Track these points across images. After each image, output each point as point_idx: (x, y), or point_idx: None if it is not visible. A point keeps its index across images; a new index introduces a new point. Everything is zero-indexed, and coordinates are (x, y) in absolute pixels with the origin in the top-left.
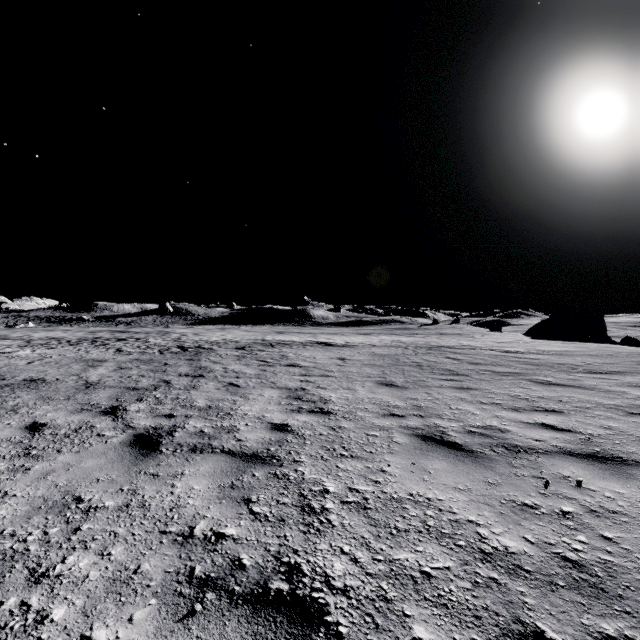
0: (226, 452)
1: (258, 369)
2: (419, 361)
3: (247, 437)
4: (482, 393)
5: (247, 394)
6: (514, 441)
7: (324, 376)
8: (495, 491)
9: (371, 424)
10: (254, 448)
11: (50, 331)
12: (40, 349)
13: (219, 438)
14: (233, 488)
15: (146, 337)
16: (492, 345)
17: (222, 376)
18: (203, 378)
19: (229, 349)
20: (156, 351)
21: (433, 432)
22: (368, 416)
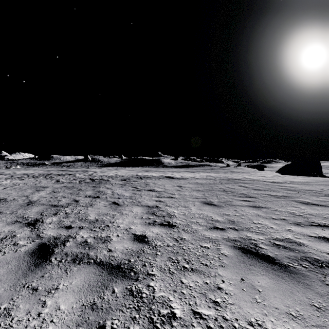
0: (97, 263)
1: (131, 193)
2: (224, 188)
3: (116, 247)
4: (270, 211)
5: (122, 210)
6: (312, 255)
7: (170, 197)
8: (327, 320)
9: (203, 236)
10: (119, 259)
11: (27, 170)
12: (15, 180)
13: (96, 248)
14: (93, 309)
15: (75, 173)
16: (262, 178)
17: (110, 197)
18: (98, 198)
19: (117, 180)
20: (77, 181)
21: (248, 244)
22: (200, 229)
